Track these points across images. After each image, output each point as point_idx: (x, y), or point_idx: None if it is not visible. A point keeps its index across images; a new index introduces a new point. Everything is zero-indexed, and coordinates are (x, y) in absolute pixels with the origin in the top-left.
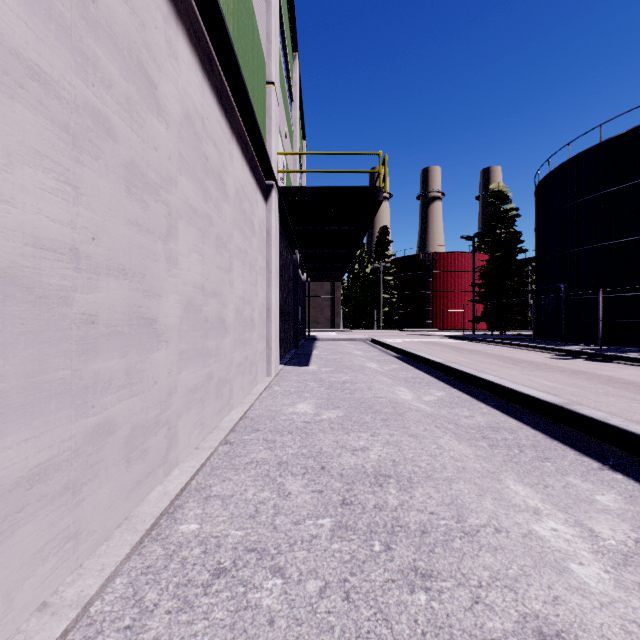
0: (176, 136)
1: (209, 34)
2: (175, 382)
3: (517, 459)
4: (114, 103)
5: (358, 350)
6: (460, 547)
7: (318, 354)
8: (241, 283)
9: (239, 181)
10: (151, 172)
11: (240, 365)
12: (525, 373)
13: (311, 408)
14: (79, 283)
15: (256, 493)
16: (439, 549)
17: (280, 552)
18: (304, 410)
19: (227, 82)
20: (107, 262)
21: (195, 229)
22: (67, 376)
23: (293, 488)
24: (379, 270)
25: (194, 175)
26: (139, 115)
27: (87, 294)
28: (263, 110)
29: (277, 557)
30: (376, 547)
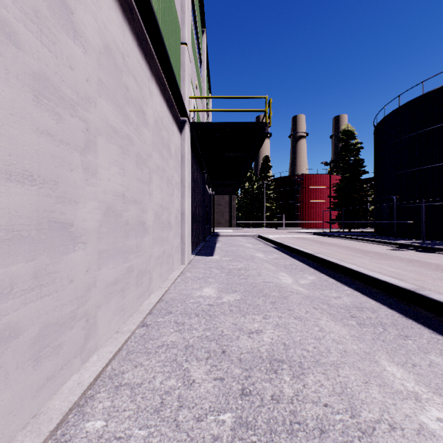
0: (95, 62)
1: None
2: (94, 278)
3: (383, 337)
4: (17, 10)
5: (249, 243)
6: None
7: (220, 246)
8: (159, 193)
9: (158, 113)
10: (66, 88)
11: (159, 258)
12: (374, 261)
13: (214, 292)
14: None
15: (163, 381)
16: None
17: None
18: (209, 294)
19: (147, 32)
20: (7, 167)
21: (115, 146)
22: None
23: (197, 375)
24: (263, 186)
25: (114, 100)
26: (51, 31)
27: None
28: (178, 63)
29: None
30: None
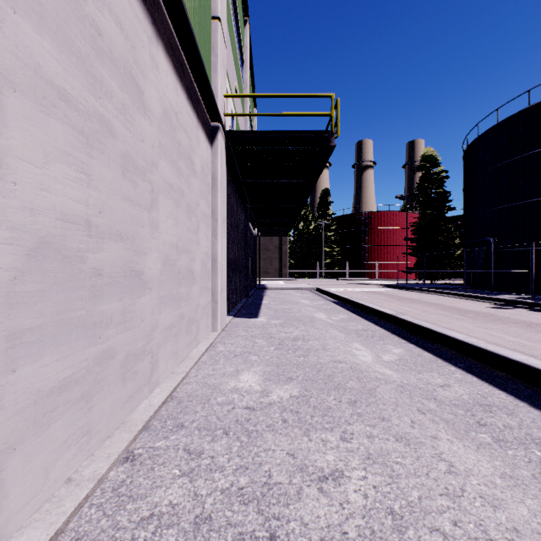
0: None
1: None
2: None
3: None
4: None
5: (305, 299)
6: None
7: (267, 304)
8: (173, 227)
9: (169, 101)
10: None
11: (171, 327)
12: (479, 325)
13: (257, 381)
14: None
15: None
16: None
17: None
18: (249, 384)
19: None
20: None
21: (65, 126)
22: None
23: None
24: (321, 227)
25: (62, 37)
26: None
27: None
28: (207, 44)
29: None
30: None
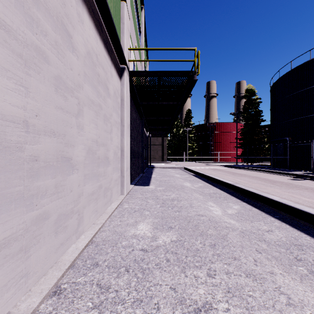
0: None
1: None
2: None
3: None
4: None
5: (177, 174)
6: None
7: (155, 177)
8: (94, 129)
9: (91, 47)
10: None
11: (93, 194)
12: (284, 190)
13: (149, 229)
14: None
15: None
16: None
17: None
18: (143, 232)
19: None
20: None
21: (5, 49)
22: None
23: None
24: (186, 131)
25: None
26: None
27: None
28: (118, 15)
29: None
30: None
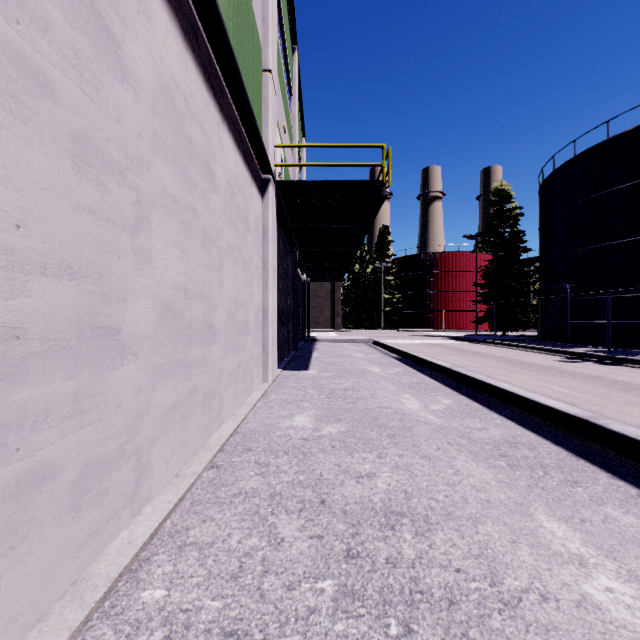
0: (149, 110)
1: None
2: (147, 402)
3: (543, 483)
4: (54, 53)
5: (359, 352)
6: (501, 627)
7: (318, 357)
8: (233, 284)
9: (231, 172)
10: (112, 148)
11: (232, 373)
12: (536, 378)
13: (310, 421)
14: None
15: (242, 540)
16: (474, 631)
17: (267, 638)
18: (302, 424)
19: (216, 60)
20: (42, 257)
21: (175, 221)
22: None
23: (287, 532)
24: (380, 270)
25: (173, 159)
26: (94, 75)
27: (7, 300)
28: (259, 99)
29: None
30: (392, 629)
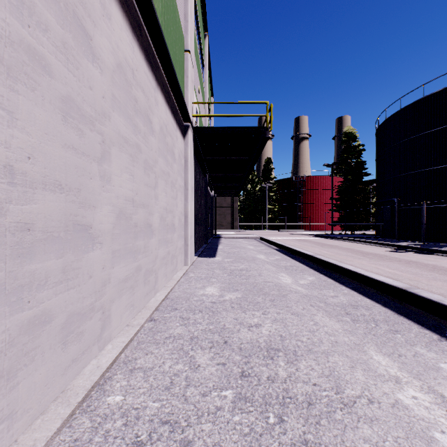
0: (109, 80)
1: (138, 5)
2: (108, 275)
3: (374, 332)
4: (50, 45)
5: (250, 245)
6: (341, 419)
7: (222, 248)
8: (164, 197)
9: (163, 121)
10: (86, 106)
11: (164, 258)
12: (372, 263)
13: (217, 291)
14: (14, 196)
15: (172, 365)
16: (324, 421)
17: (189, 424)
18: (211, 292)
19: (153, 45)
20: (43, 178)
21: (126, 155)
22: (1, 277)
23: (202, 361)
24: (265, 188)
25: (125, 112)
26: (75, 58)
27: (22, 205)
28: (182, 70)
29: (187, 430)
30: (271, 419)
